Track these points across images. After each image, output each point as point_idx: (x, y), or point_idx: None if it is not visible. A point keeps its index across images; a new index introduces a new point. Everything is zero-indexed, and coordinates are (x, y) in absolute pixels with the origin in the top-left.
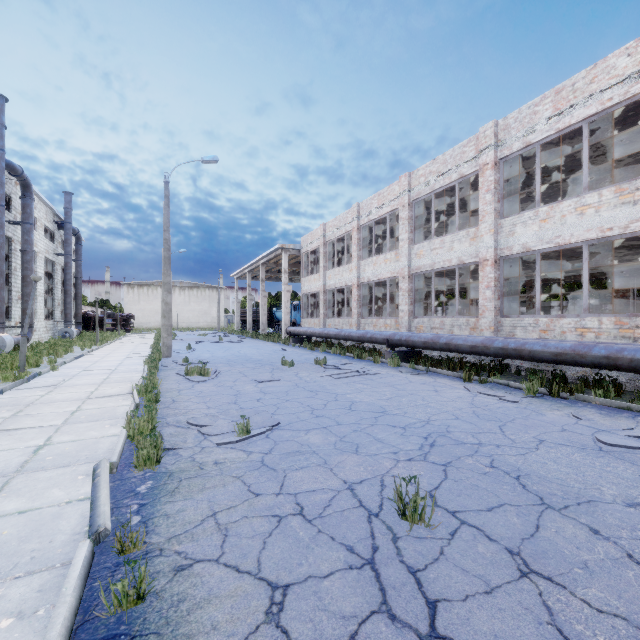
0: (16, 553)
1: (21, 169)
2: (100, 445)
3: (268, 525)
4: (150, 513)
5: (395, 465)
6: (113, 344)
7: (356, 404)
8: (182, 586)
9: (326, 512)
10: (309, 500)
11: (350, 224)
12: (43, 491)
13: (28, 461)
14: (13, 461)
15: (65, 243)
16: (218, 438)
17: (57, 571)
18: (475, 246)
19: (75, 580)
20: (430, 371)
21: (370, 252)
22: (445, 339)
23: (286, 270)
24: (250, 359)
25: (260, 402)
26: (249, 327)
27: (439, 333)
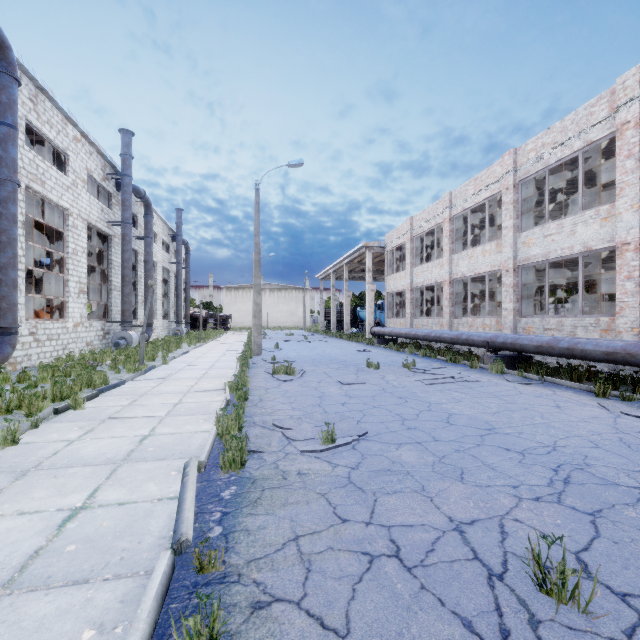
0: (109, 550)
1: (144, 192)
2: (193, 440)
3: (357, 565)
4: (231, 525)
5: (517, 504)
6: (213, 341)
7: (454, 417)
8: (258, 632)
9: (429, 560)
10: (406, 538)
11: (440, 215)
12: (141, 483)
13: (134, 450)
14: (123, 449)
15: (177, 253)
16: (302, 444)
17: (140, 580)
18: (608, 228)
19: (151, 601)
20: (545, 381)
21: (463, 245)
22: (567, 343)
23: (370, 269)
24: (334, 359)
25: (345, 406)
26: (333, 327)
27: (555, 335)
